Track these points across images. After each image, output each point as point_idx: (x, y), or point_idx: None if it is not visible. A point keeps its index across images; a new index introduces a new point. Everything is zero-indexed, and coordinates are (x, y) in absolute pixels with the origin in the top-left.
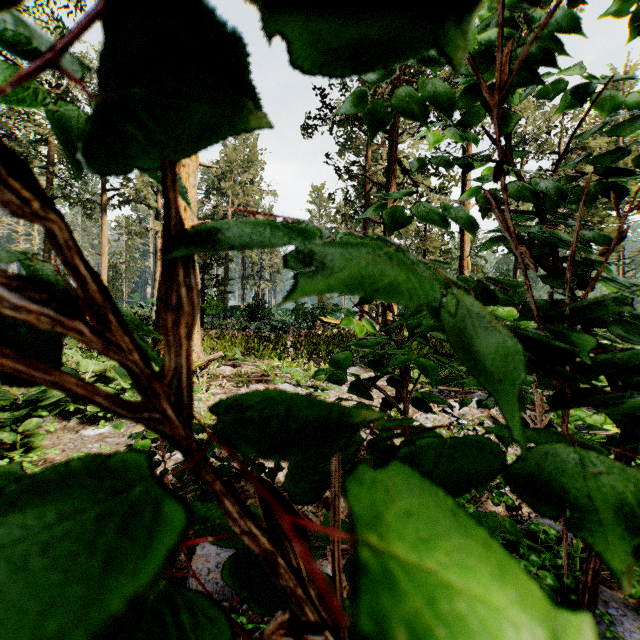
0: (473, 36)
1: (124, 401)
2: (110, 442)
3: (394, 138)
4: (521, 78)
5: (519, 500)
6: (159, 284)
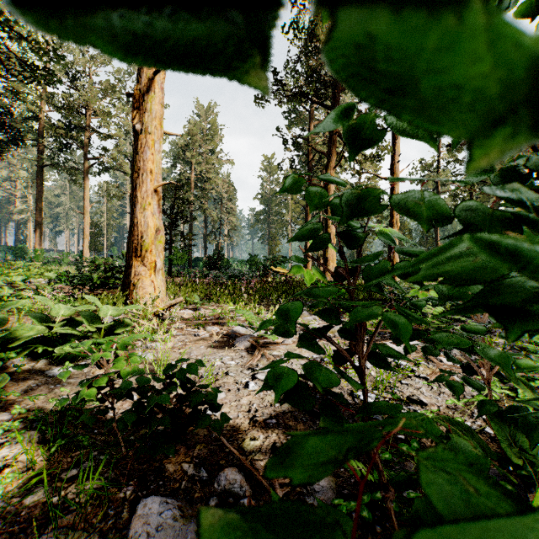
0: None
1: None
2: (72, 383)
3: None
4: None
5: None
6: (128, 237)
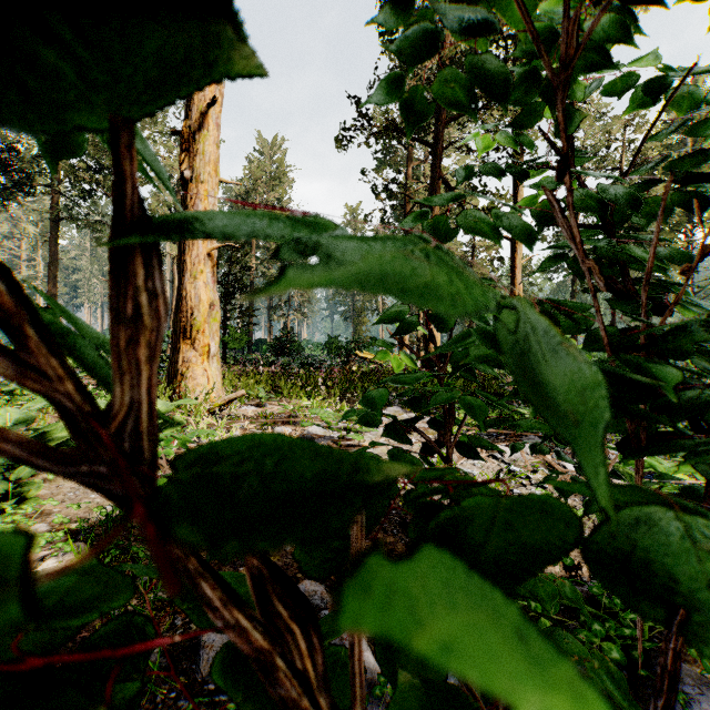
0: (529, 3)
1: (44, 451)
2: None
3: (437, 152)
4: (585, 62)
5: (578, 558)
6: (174, 314)
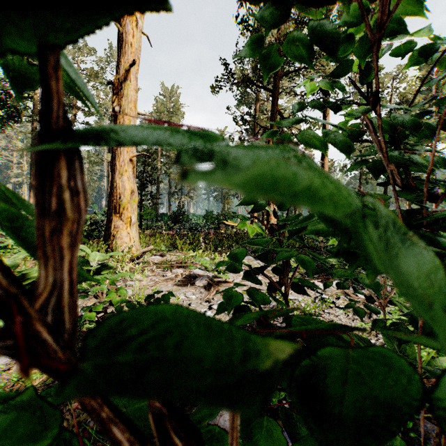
0: None
1: None
2: None
3: (275, 95)
4: None
5: None
6: (109, 198)
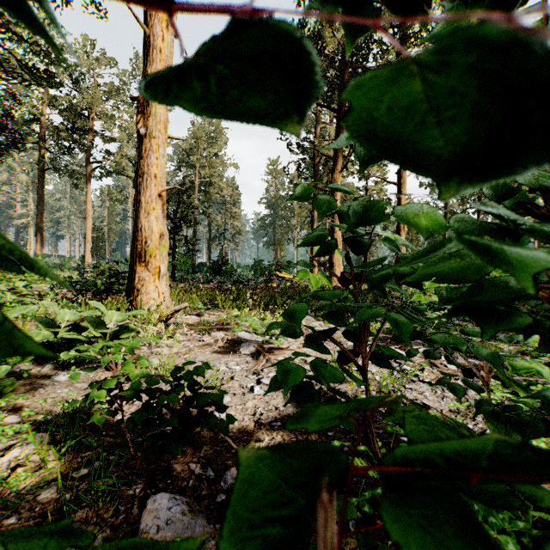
0: None
1: None
2: (79, 387)
3: (340, 116)
4: None
5: None
6: (132, 243)
